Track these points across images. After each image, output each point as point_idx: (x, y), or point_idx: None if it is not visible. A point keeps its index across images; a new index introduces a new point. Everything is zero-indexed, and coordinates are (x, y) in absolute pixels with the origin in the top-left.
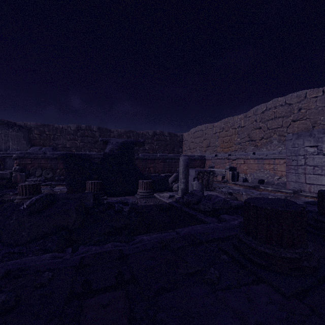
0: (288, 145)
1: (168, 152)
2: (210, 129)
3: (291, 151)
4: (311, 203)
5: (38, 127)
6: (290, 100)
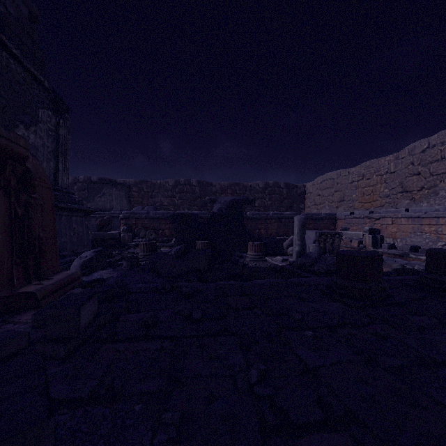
0: None
1: (285, 209)
2: (344, 176)
3: None
4: None
5: (137, 184)
6: None
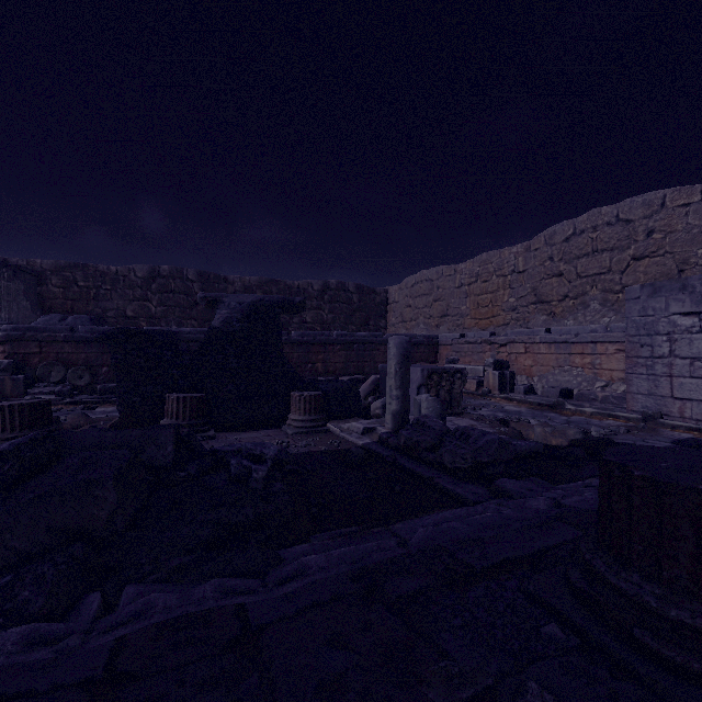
0: (630, 312)
1: (356, 328)
2: (448, 277)
3: (639, 325)
4: (689, 445)
5: (61, 270)
6: (629, 212)
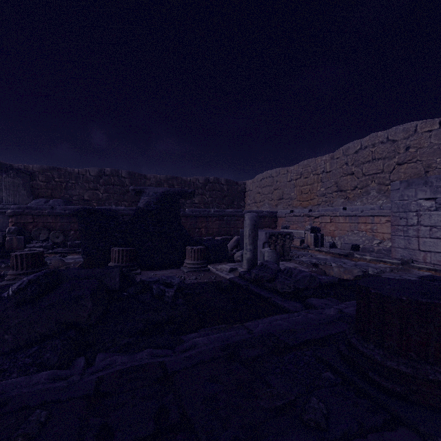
0: (393, 198)
1: (226, 207)
2: (283, 175)
3: (399, 206)
4: (428, 279)
5: (45, 171)
6: (394, 135)
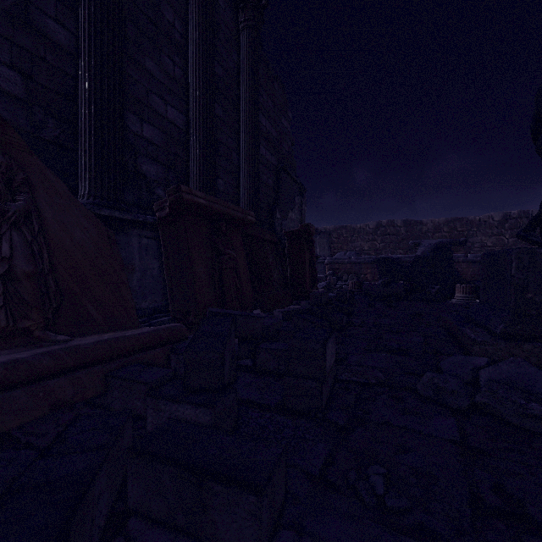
0: None
1: None
2: None
3: None
4: None
5: (336, 230)
6: None
